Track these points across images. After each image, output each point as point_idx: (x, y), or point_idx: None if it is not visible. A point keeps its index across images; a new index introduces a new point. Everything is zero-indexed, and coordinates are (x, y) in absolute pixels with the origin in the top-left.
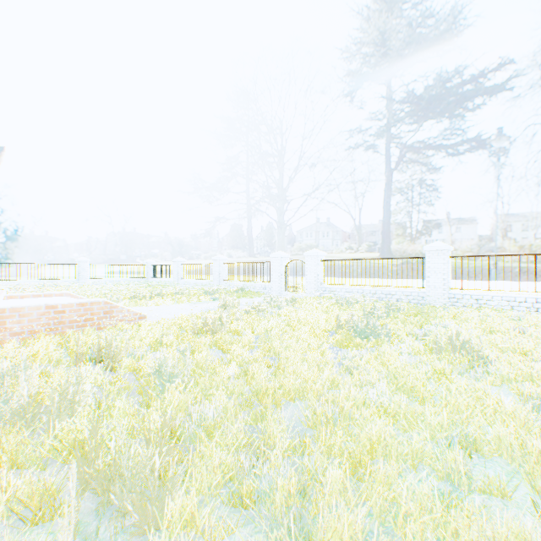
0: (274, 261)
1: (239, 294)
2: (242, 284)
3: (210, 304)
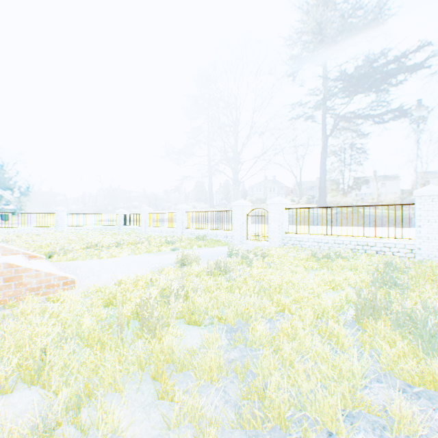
0: (235, 210)
1: (201, 243)
2: (203, 232)
3: (168, 256)
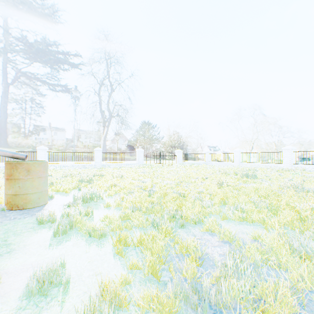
0: None
1: None
2: None
3: None
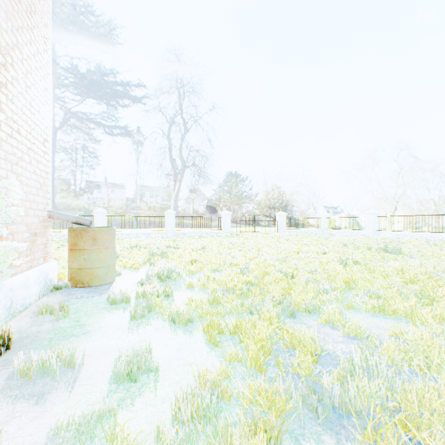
0: None
1: None
2: None
3: None
